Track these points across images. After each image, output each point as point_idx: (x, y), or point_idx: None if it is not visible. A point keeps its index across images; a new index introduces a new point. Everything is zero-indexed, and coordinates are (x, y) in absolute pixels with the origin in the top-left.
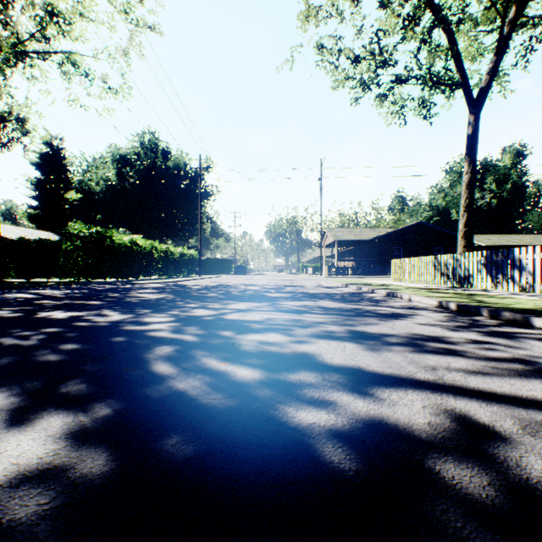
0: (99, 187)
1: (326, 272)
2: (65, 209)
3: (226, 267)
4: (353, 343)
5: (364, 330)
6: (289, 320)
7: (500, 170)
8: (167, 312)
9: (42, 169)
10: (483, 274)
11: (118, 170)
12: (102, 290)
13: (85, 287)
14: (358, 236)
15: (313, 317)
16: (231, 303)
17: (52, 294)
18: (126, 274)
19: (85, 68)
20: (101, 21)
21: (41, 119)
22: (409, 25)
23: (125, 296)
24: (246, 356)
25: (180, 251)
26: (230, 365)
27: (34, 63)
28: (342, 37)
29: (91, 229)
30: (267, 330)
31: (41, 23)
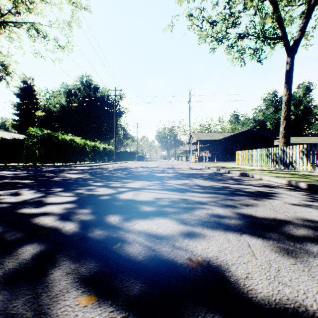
0: (56, 108)
1: (192, 159)
2: (35, 121)
3: (132, 156)
4: (255, 237)
5: (251, 214)
6: (175, 200)
7: (296, 98)
8: (74, 190)
9: (21, 97)
10: (304, 160)
11: (67, 98)
12: (43, 171)
13: (35, 169)
14: (212, 137)
15: (196, 196)
16: (129, 182)
17: (5, 174)
18: (68, 161)
19: (43, 32)
20: (53, 3)
21: (17, 65)
22: (247, 1)
23: (55, 176)
24: (125, 271)
25: (103, 147)
26: (95, 306)
27: (12, 30)
28: (205, 9)
29: (43, 131)
30: (156, 214)
31: (14, 2)
